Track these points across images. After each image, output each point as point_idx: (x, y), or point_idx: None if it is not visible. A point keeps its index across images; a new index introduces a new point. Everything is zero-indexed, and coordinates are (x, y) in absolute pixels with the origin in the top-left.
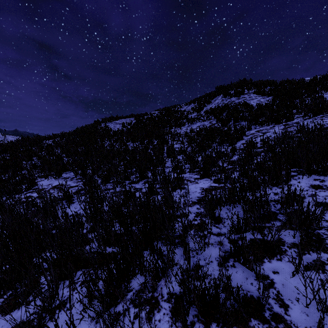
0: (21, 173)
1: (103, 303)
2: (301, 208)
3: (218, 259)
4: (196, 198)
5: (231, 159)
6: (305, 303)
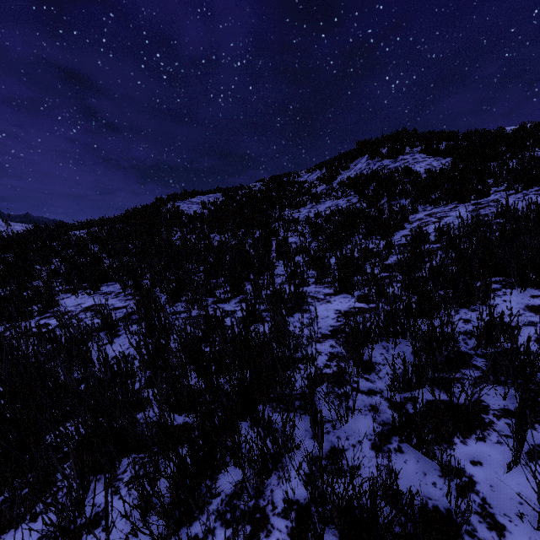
0: (32, 285)
1: (168, 522)
2: (515, 347)
3: (372, 437)
4: (328, 328)
5: (386, 261)
6: (534, 521)
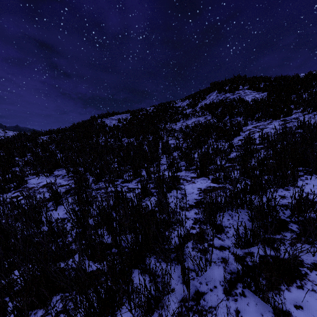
0: (12, 170)
1: None
2: None
3: (223, 284)
4: (193, 201)
5: (229, 156)
6: None
